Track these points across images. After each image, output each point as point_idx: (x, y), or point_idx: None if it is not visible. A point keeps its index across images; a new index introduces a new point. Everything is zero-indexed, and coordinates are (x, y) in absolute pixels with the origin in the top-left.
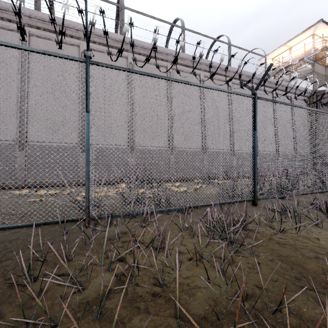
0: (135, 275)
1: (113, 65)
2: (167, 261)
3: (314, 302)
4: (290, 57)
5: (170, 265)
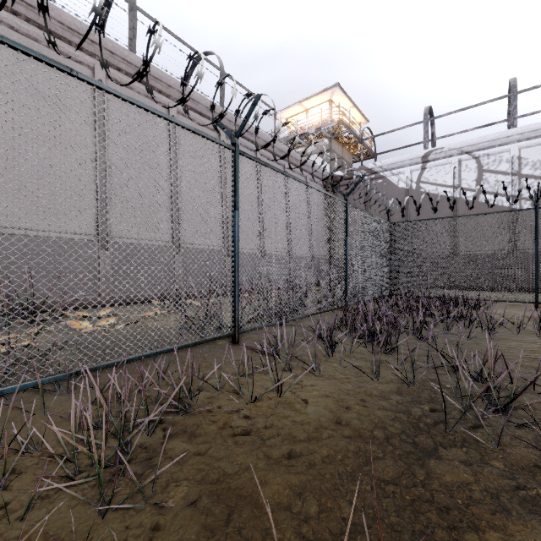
0: None
1: None
2: None
3: None
4: (306, 122)
5: None
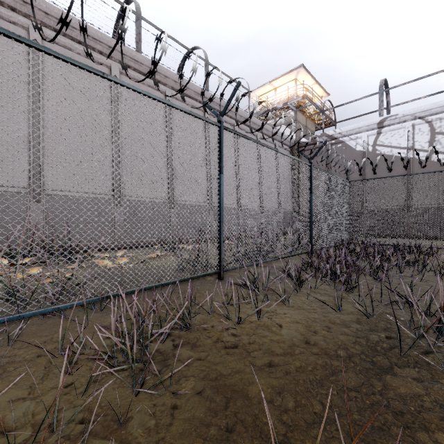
0: None
1: None
2: None
3: None
4: (275, 98)
5: None
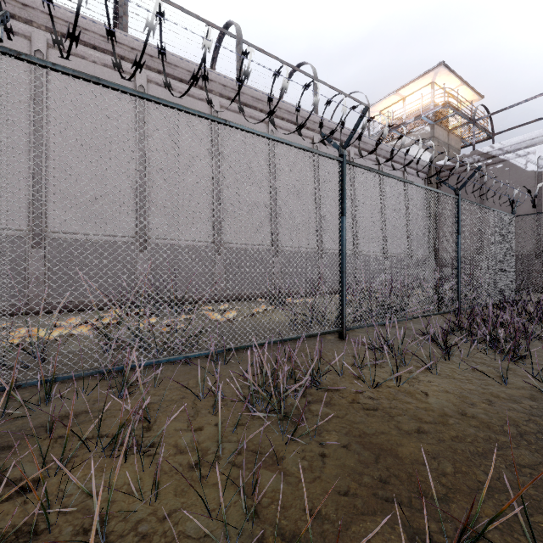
0: (43, 528)
1: (59, 65)
2: (140, 476)
3: (404, 532)
4: (403, 111)
5: (142, 488)
